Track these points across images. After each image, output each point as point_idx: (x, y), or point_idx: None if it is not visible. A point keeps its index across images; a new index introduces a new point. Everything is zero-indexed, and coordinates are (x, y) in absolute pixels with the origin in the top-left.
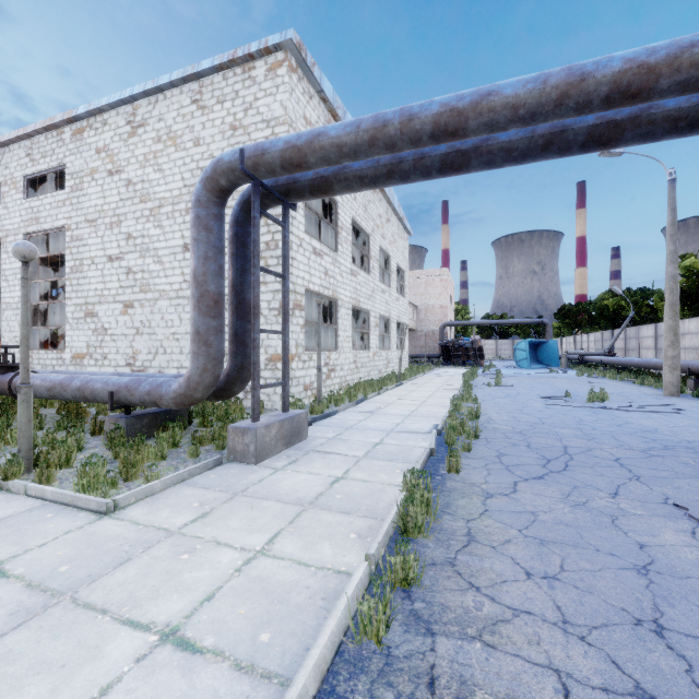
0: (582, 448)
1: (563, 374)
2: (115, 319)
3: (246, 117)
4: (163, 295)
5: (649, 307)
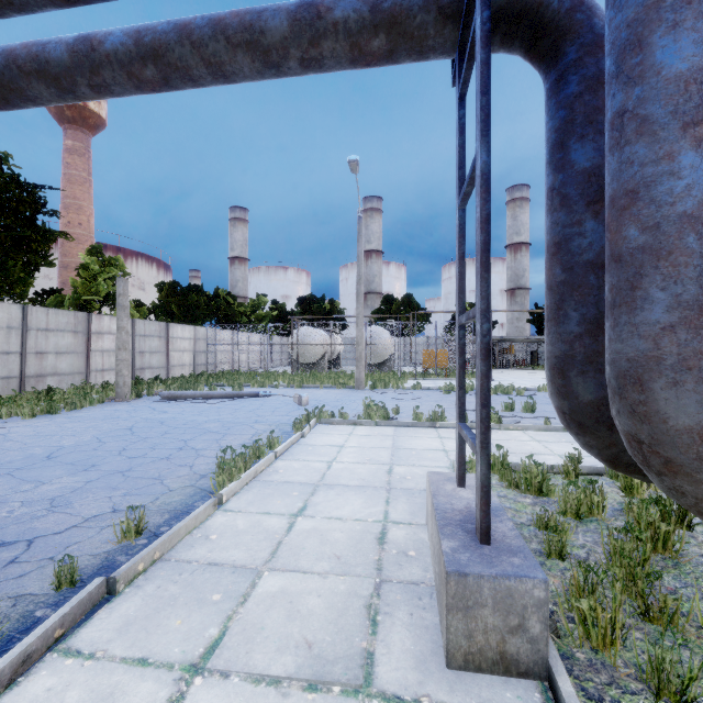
0: None
1: None
2: None
3: None
4: None
5: None
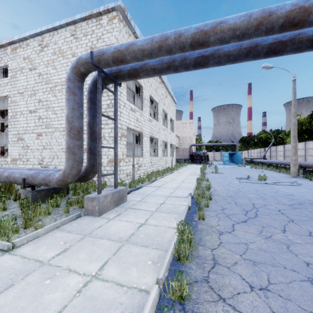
0: (261, 204)
1: (244, 167)
2: (33, 141)
3: (97, 43)
4: (56, 130)
5: (280, 138)
